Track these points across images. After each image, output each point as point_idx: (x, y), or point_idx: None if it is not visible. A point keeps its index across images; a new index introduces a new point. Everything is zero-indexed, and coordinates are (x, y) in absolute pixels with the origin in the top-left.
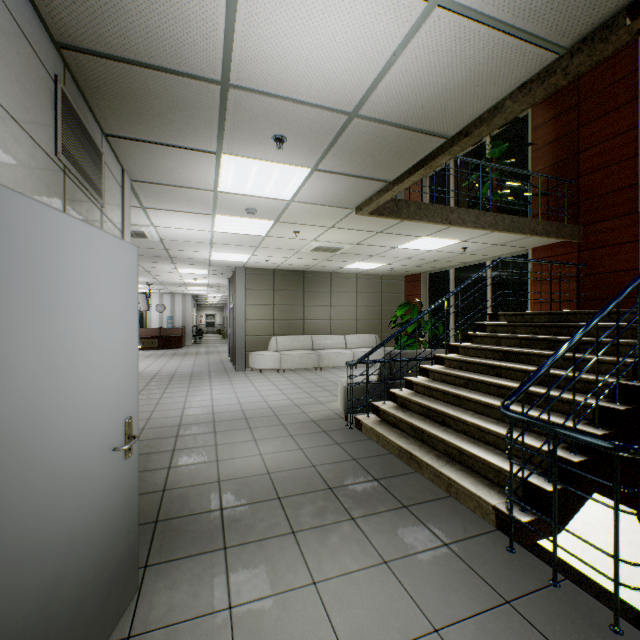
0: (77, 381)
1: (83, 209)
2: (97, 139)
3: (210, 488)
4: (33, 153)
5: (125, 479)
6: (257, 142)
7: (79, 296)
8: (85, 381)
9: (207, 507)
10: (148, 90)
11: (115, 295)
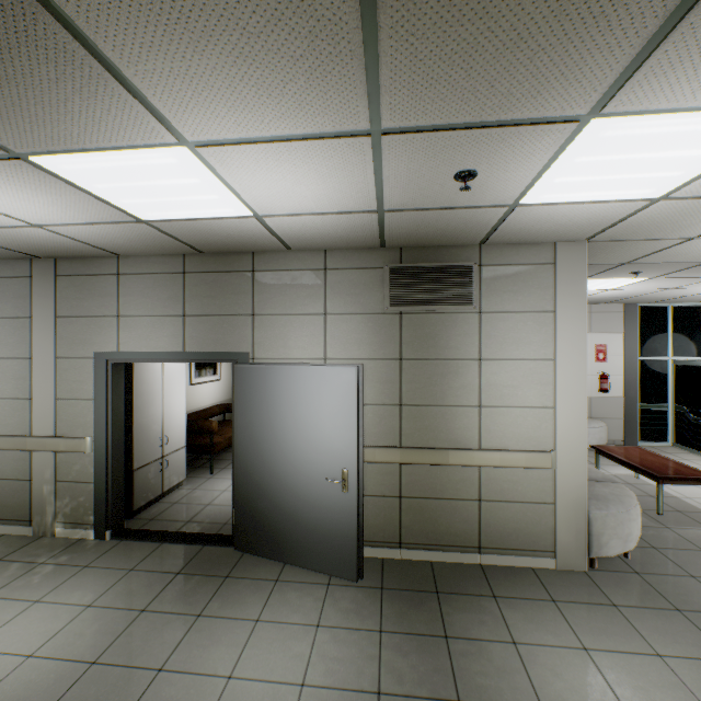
0: (308, 435)
1: (434, 325)
2: (467, 257)
3: (494, 631)
4: (362, 321)
5: (343, 503)
6: (479, 187)
7: (309, 399)
8: (313, 437)
9: (452, 624)
10: (409, 232)
11: (334, 397)
